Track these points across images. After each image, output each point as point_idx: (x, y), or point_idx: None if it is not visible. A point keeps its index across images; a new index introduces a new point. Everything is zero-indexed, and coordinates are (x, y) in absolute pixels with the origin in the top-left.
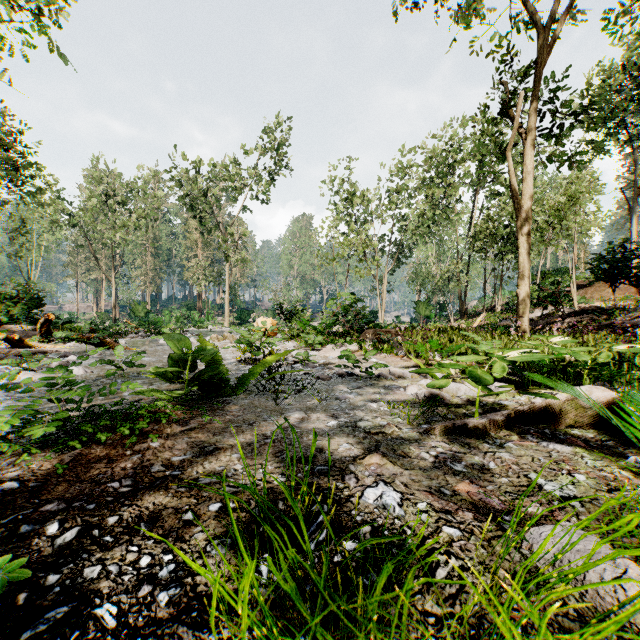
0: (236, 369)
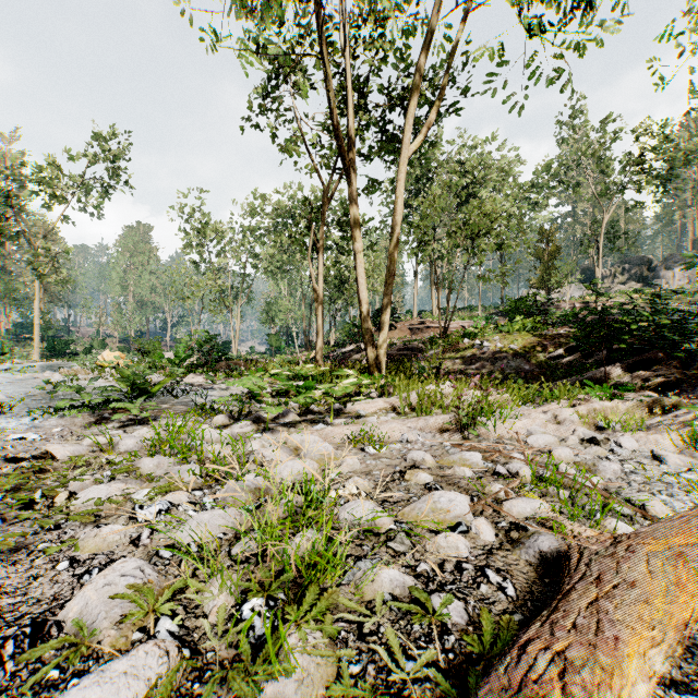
0: None
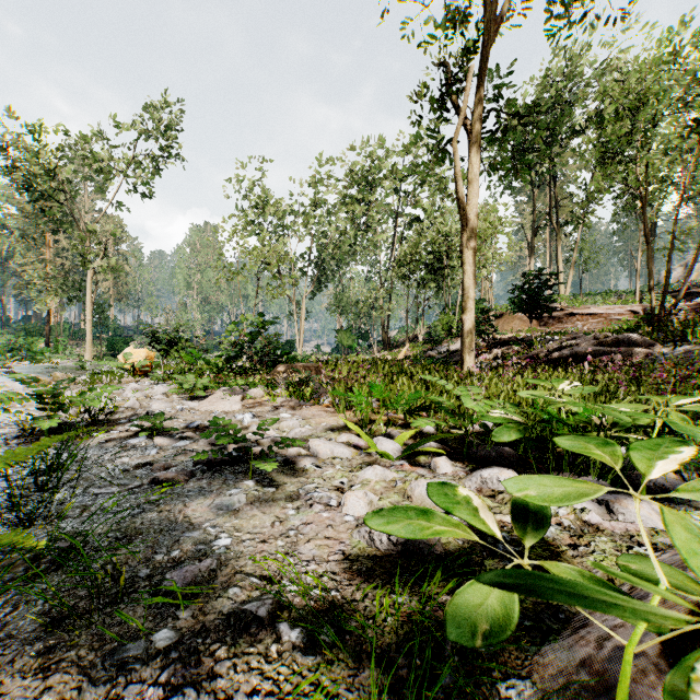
0: None
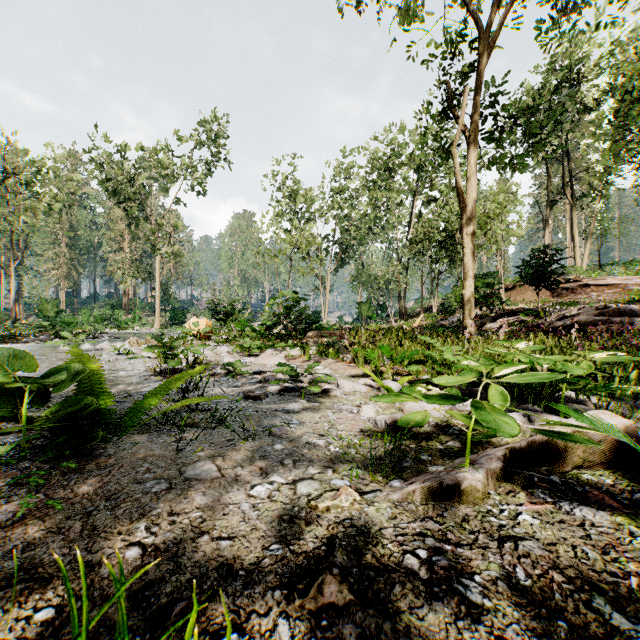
0: (143, 387)
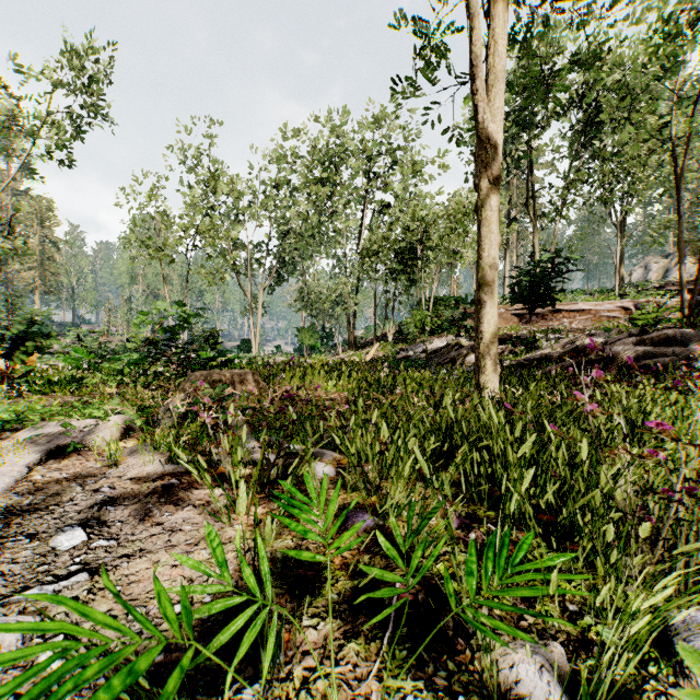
0: None
